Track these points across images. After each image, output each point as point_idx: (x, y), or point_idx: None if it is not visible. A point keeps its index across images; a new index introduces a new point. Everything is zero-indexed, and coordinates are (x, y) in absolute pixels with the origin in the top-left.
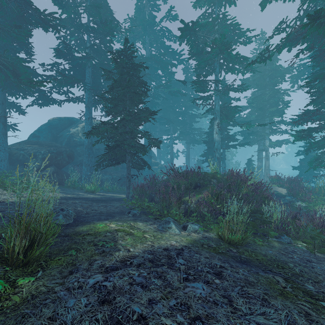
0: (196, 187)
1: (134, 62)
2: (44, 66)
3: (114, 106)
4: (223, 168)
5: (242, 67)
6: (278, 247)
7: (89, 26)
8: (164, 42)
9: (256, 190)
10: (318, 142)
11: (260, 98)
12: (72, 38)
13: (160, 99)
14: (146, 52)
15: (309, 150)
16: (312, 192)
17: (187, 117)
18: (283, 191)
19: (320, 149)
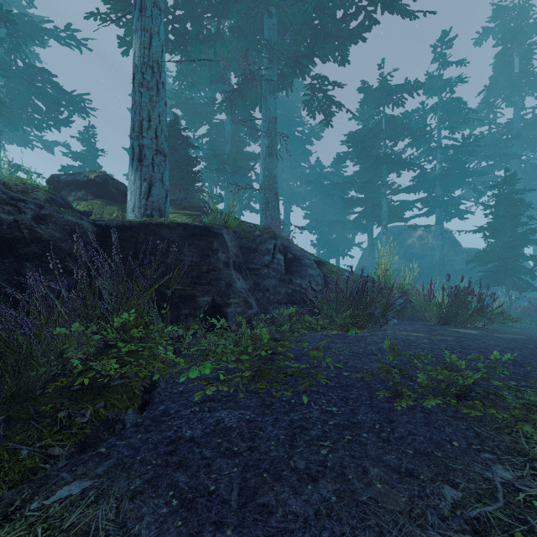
0: None
1: (517, 189)
2: (398, 192)
3: (493, 234)
4: None
5: None
6: None
7: (447, 146)
8: None
9: None
10: None
11: None
12: (421, 155)
13: None
14: (514, 115)
15: None
16: None
17: None
18: None
19: None
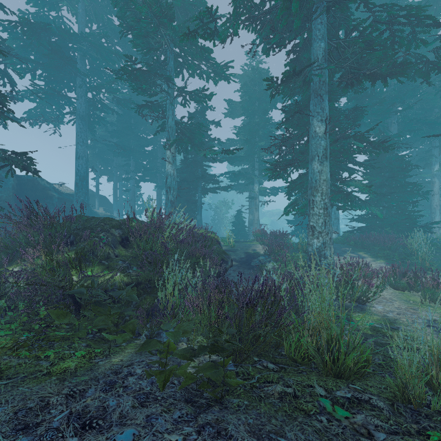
0: (67, 244)
1: None
2: None
3: None
4: (198, 222)
5: (212, 70)
6: (105, 369)
7: None
8: (108, 19)
9: (164, 243)
10: (297, 181)
11: (248, 128)
12: None
13: (108, 113)
14: (78, 28)
15: (291, 194)
16: (296, 249)
17: (157, 147)
18: (263, 249)
19: (299, 191)
